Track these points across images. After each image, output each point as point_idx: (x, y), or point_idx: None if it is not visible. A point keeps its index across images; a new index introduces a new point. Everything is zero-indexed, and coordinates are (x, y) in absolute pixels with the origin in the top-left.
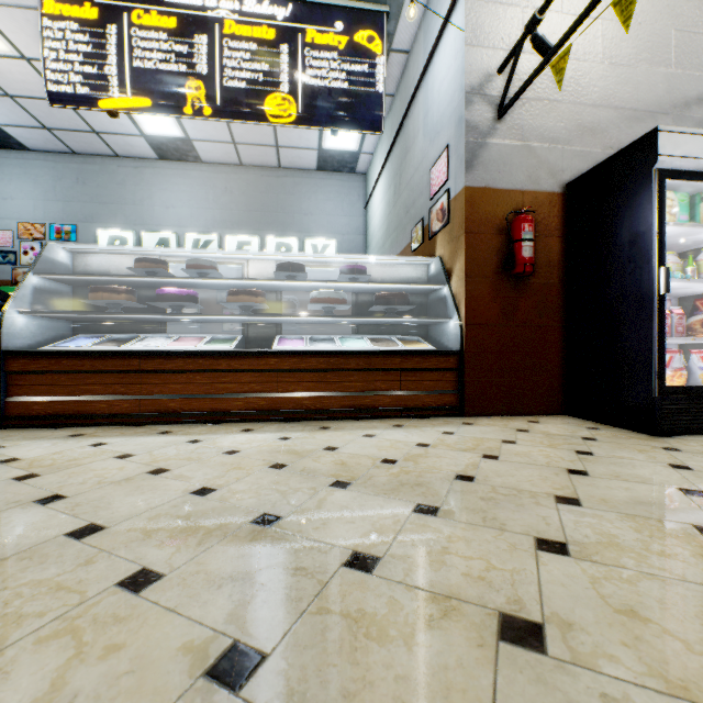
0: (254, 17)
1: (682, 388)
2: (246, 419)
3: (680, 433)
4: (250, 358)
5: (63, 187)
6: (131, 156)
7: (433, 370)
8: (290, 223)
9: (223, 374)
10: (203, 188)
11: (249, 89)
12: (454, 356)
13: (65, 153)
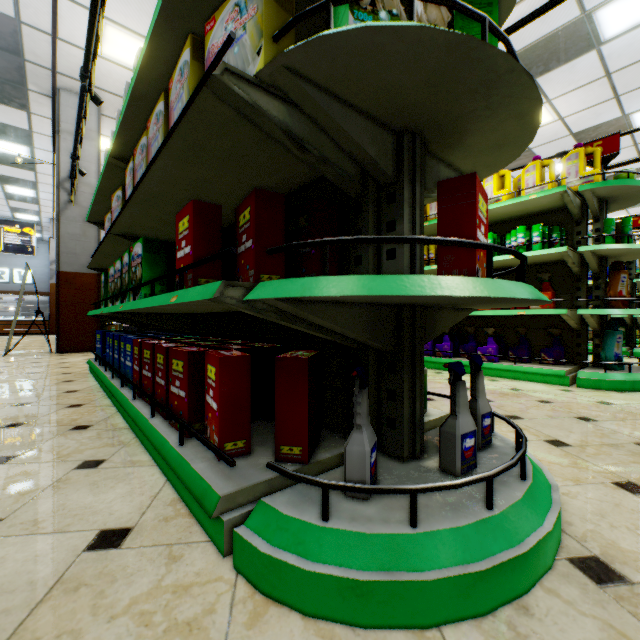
0: None
1: None
2: None
3: None
4: None
5: None
6: None
7: (42, 324)
8: (5, 261)
9: None
10: None
11: None
12: (48, 321)
13: None
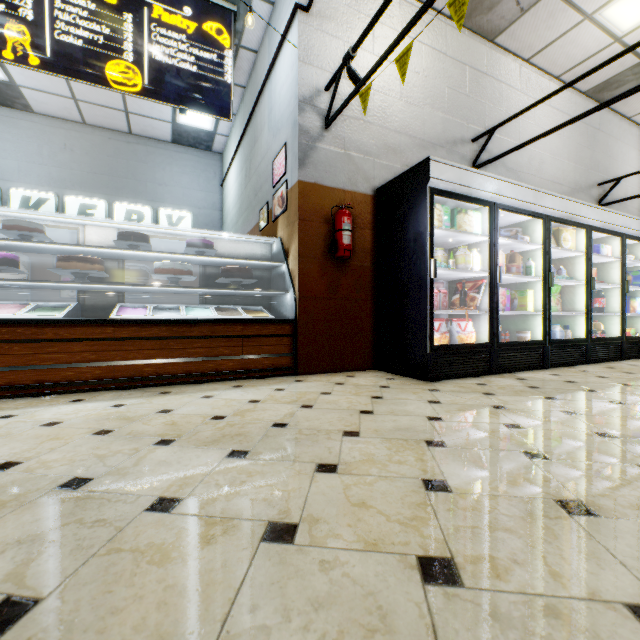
0: None
1: (445, 346)
2: (78, 389)
3: (444, 378)
4: (83, 327)
5: None
6: None
7: (272, 336)
8: (143, 191)
9: (49, 343)
10: (36, 141)
11: (87, 49)
12: (290, 324)
13: None
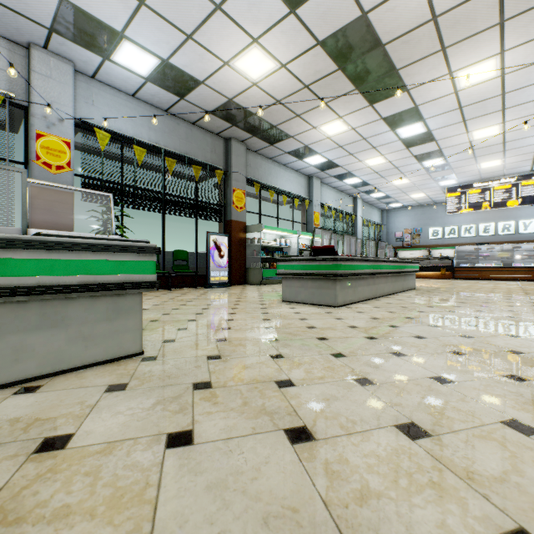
0: (503, 183)
1: None
2: (505, 280)
3: None
4: (506, 268)
5: (417, 216)
6: (440, 202)
7: None
8: (510, 215)
9: (499, 271)
10: None
11: (501, 201)
12: None
13: (417, 206)
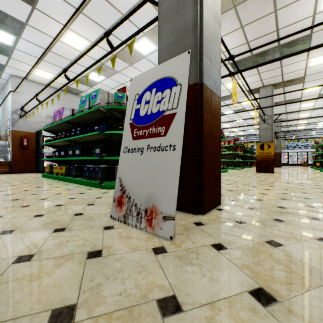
0: None
1: None
2: None
3: None
4: None
5: None
6: None
7: (3, 165)
8: None
9: None
10: None
11: None
12: (9, 162)
13: None
